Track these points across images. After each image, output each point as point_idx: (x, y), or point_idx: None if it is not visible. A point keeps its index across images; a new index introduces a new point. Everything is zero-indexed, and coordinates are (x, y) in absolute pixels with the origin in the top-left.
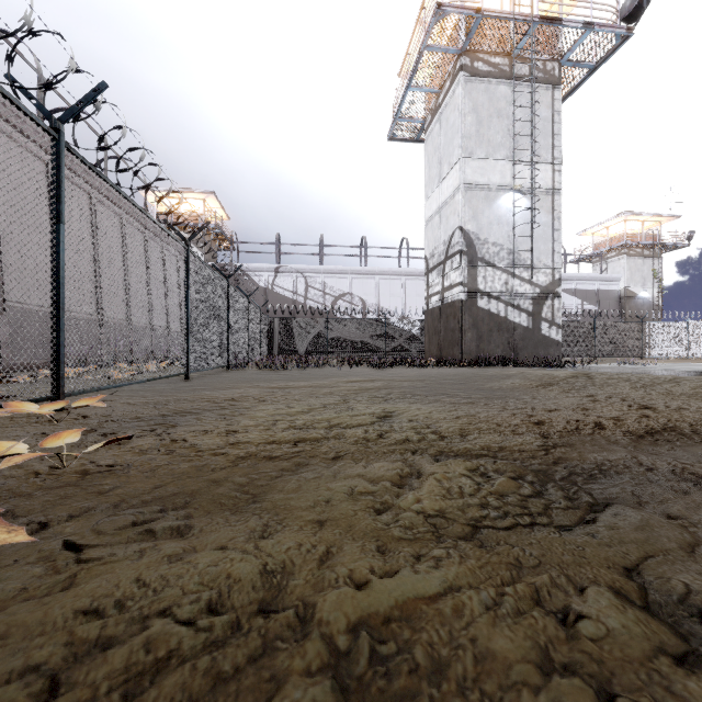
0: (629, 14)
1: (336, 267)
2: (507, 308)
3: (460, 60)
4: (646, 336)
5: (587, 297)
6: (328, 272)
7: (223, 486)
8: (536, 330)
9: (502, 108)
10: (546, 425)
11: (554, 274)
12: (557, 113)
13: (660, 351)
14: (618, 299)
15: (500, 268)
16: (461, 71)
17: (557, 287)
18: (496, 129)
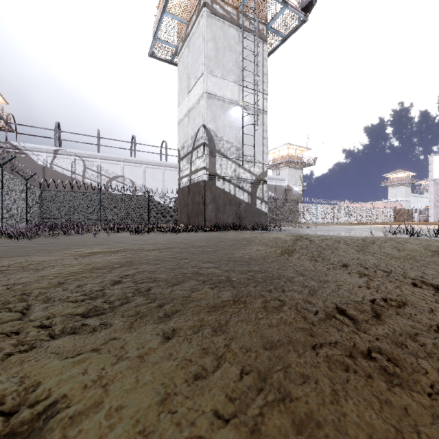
0: (305, 6)
1: (110, 155)
2: (235, 189)
3: None
4: (299, 211)
5: (270, 189)
6: (104, 158)
7: None
8: (253, 205)
9: (232, 44)
10: None
11: (264, 168)
12: (265, 60)
13: (305, 219)
14: (284, 191)
15: (231, 159)
16: (204, 7)
17: (265, 177)
18: (228, 59)
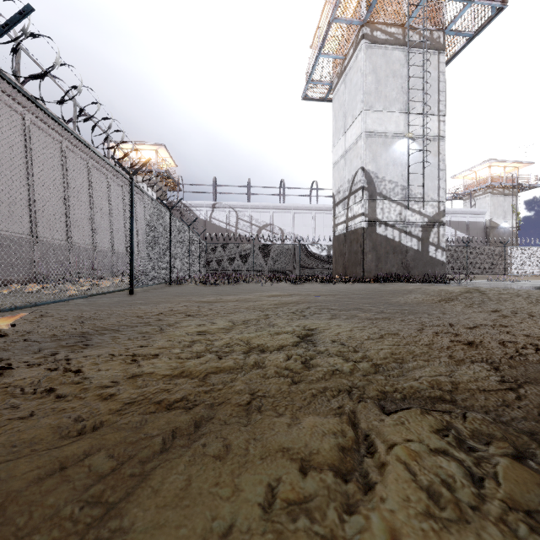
0: None
1: (260, 203)
2: (401, 234)
3: (362, 30)
4: (508, 258)
5: (459, 227)
6: (254, 207)
7: (67, 480)
8: (425, 252)
9: (397, 69)
10: (482, 347)
11: (439, 206)
12: (442, 74)
13: (520, 270)
14: (484, 229)
15: (395, 201)
16: (363, 39)
17: (442, 217)
18: (391, 87)
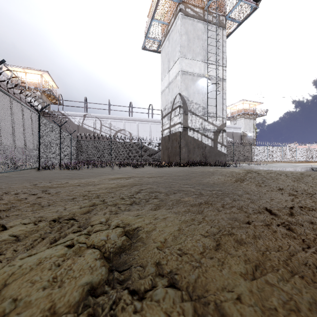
0: None
1: (116, 116)
2: (202, 136)
3: (179, 6)
4: (252, 152)
5: (228, 135)
6: (112, 118)
7: None
8: (215, 148)
9: (200, 34)
10: None
11: (223, 120)
12: (224, 42)
13: (258, 158)
14: (240, 136)
15: (199, 116)
16: (180, 12)
17: (224, 127)
18: (197, 45)
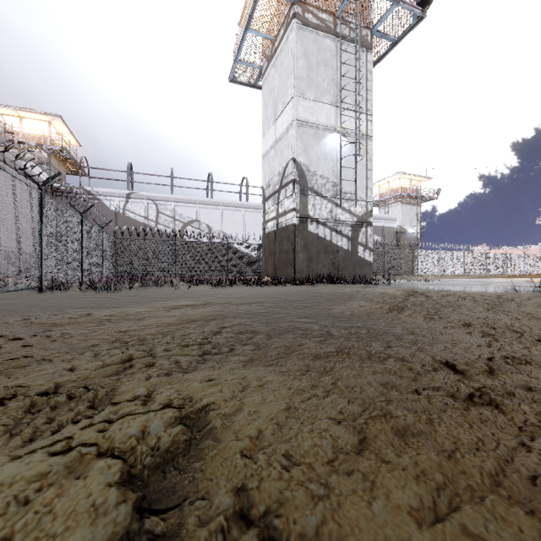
0: None
1: (185, 197)
2: (332, 233)
3: (293, 8)
4: (416, 259)
5: (376, 231)
6: (178, 201)
7: None
8: (354, 253)
9: (328, 58)
10: None
11: (367, 206)
12: (370, 73)
13: (424, 270)
14: (395, 234)
15: (326, 198)
16: (294, 18)
17: (370, 217)
18: (323, 76)
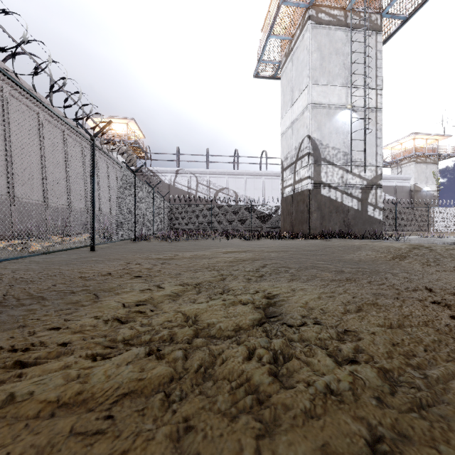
0: None
1: (217, 170)
2: (342, 196)
3: (308, 12)
4: (431, 217)
5: (388, 191)
6: (212, 173)
7: None
8: (364, 212)
9: (339, 47)
10: None
11: (377, 171)
12: (379, 52)
13: (441, 227)
14: (409, 192)
15: (338, 166)
16: (309, 20)
17: (379, 180)
18: (334, 63)
